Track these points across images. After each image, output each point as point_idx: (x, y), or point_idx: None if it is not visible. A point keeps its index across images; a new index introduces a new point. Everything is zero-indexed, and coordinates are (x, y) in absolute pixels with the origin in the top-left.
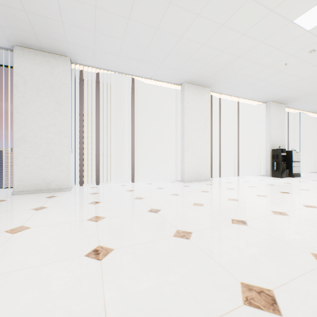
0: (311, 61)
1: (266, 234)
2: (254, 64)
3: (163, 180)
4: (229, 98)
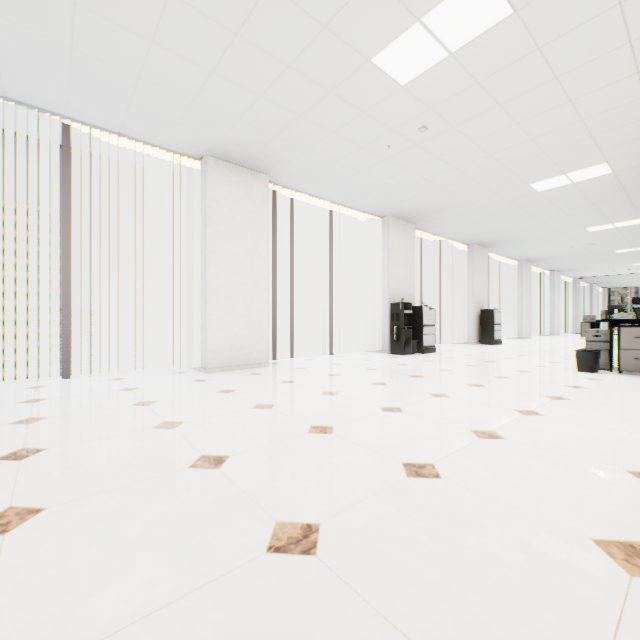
0: (428, 147)
1: (235, 485)
2: (335, 136)
3: (165, 368)
4: (315, 202)
